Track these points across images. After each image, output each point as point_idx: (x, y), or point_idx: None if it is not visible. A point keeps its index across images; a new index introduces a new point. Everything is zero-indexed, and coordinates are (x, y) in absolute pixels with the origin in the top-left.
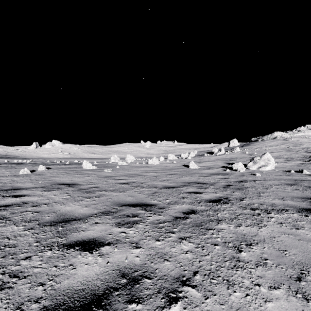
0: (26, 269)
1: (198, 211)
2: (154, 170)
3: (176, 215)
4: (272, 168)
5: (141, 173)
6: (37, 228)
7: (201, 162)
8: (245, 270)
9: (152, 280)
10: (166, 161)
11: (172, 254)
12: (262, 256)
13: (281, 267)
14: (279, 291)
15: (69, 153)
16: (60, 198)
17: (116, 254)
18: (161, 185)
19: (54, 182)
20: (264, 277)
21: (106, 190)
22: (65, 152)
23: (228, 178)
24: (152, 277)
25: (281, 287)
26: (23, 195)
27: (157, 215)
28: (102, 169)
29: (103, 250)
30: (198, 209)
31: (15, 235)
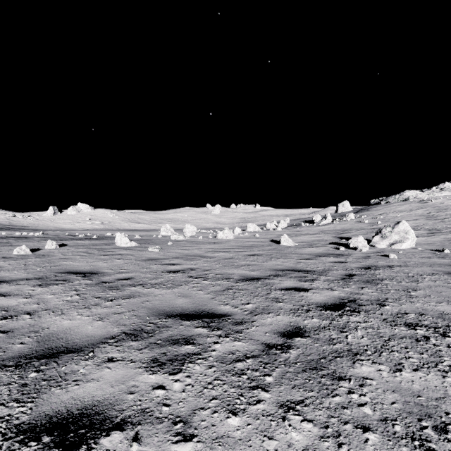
0: None
1: (308, 330)
2: (226, 249)
3: (267, 339)
4: (412, 246)
5: (205, 253)
6: None
7: (298, 236)
8: None
9: None
10: (244, 234)
11: None
12: None
13: None
14: None
15: (101, 222)
16: (60, 299)
17: None
18: (238, 274)
19: (62, 270)
20: None
21: (144, 284)
22: (96, 221)
23: (345, 262)
24: None
25: None
26: None
27: (231, 340)
28: (146, 247)
29: (104, 449)
30: (308, 325)
31: None
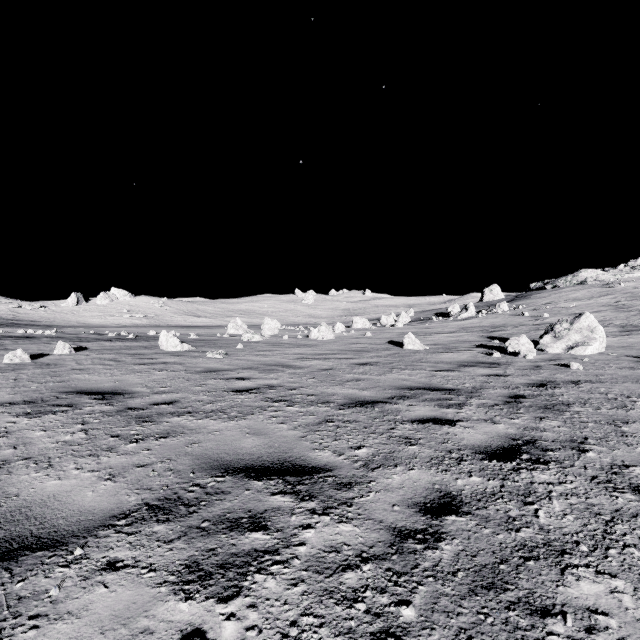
0: None
1: (466, 500)
2: (322, 354)
3: (397, 518)
4: (601, 350)
5: (291, 361)
6: None
7: (429, 335)
8: None
9: None
10: (349, 333)
11: None
12: None
13: None
14: None
15: (145, 316)
16: (54, 439)
17: None
18: (341, 396)
19: (69, 388)
20: None
21: (193, 411)
22: (136, 314)
23: (505, 376)
24: None
25: None
26: None
27: (332, 520)
28: (204, 352)
29: None
30: (465, 488)
31: None
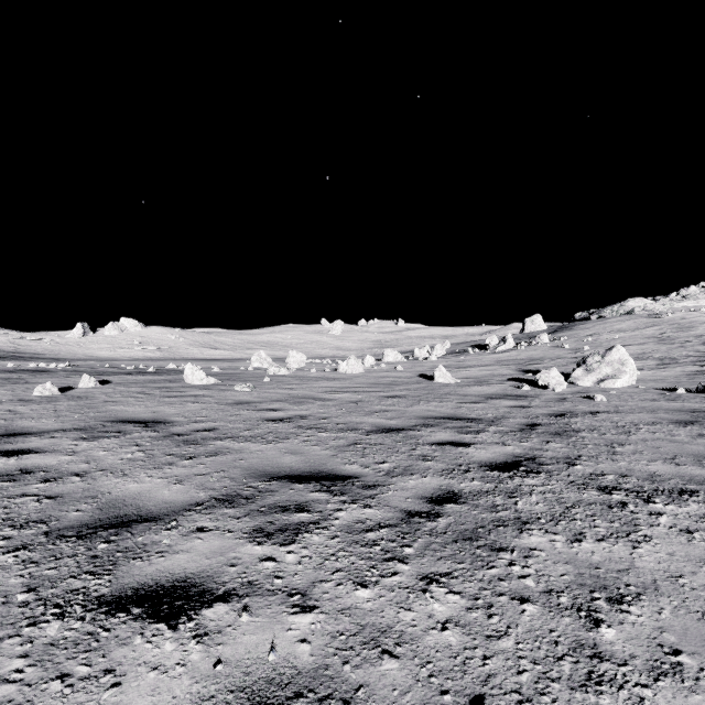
0: None
1: (464, 495)
2: (351, 388)
3: (408, 505)
4: (631, 383)
5: (320, 394)
6: (40, 546)
7: (462, 368)
8: (623, 694)
9: None
10: (379, 366)
11: (403, 632)
12: (662, 640)
13: None
14: None
15: (158, 348)
16: (118, 457)
17: (244, 634)
18: (369, 424)
19: (111, 418)
20: None
21: (234, 437)
22: (149, 346)
23: (528, 407)
24: None
25: None
26: (27, 449)
27: (359, 507)
28: (231, 385)
29: (208, 620)
30: (466, 488)
31: None
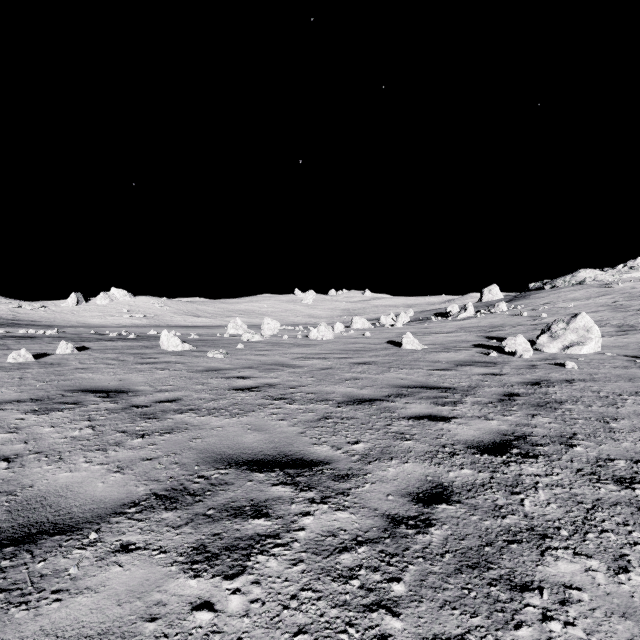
0: None
1: (456, 491)
2: (322, 354)
3: (390, 506)
4: (597, 350)
5: (291, 360)
6: None
7: (427, 335)
8: None
9: None
10: (348, 332)
11: None
12: None
13: None
14: None
15: (144, 316)
16: (62, 435)
17: None
18: (340, 394)
19: (74, 387)
20: None
21: (196, 409)
22: (136, 314)
23: (500, 374)
24: None
25: None
26: None
27: (330, 508)
28: (204, 352)
29: None
30: (456, 480)
31: None
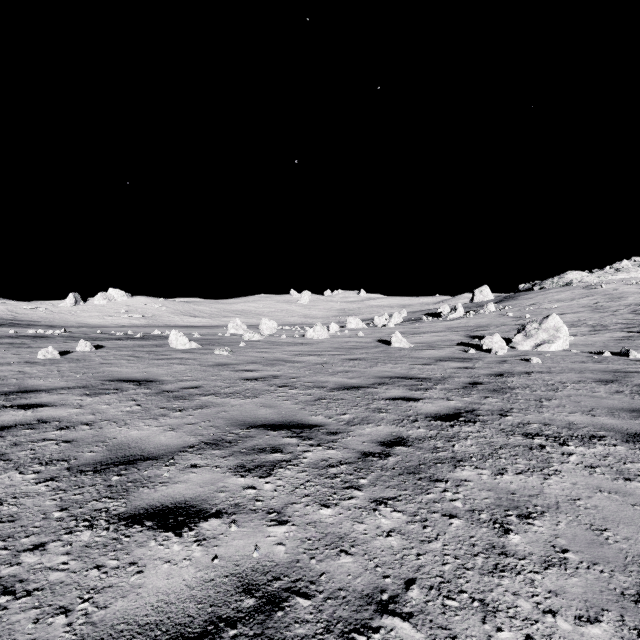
0: (32, 574)
1: (411, 440)
2: (318, 351)
3: (364, 448)
4: (565, 347)
5: (290, 357)
6: (65, 478)
7: (416, 334)
8: (519, 578)
9: (313, 600)
10: (343, 332)
11: (356, 538)
12: (555, 543)
13: (599, 571)
14: (599, 629)
15: (142, 316)
16: (119, 410)
17: (233, 539)
18: (333, 383)
19: (108, 377)
20: (563, 594)
21: (216, 393)
22: (134, 314)
23: (472, 368)
24: (313, 594)
25: (603, 618)
26: (40, 404)
27: (323, 449)
28: (210, 349)
29: (205, 530)
30: (413, 435)
31: (15, 494)
